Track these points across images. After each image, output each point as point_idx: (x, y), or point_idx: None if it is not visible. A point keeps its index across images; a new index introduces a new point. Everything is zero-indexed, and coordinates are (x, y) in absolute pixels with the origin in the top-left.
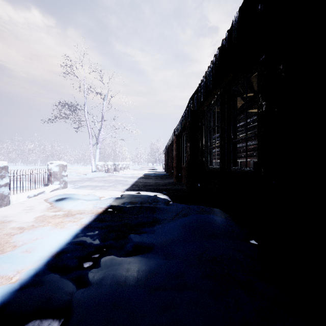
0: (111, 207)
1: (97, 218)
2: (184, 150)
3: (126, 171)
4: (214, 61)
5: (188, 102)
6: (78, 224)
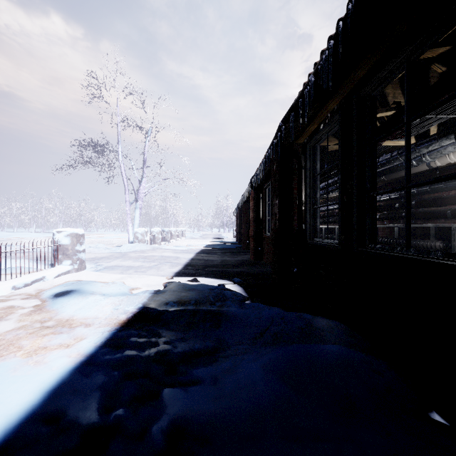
0: (144, 310)
1: (111, 338)
2: (266, 210)
3: (180, 241)
4: (340, 28)
5: (277, 129)
6: (72, 355)
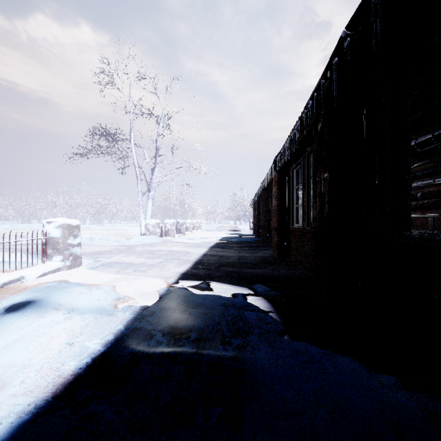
0: (113, 350)
1: None
2: (294, 196)
3: (195, 233)
4: None
5: (334, 52)
6: None
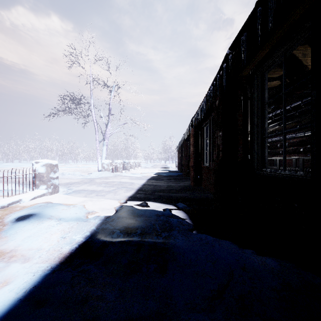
0: (90, 240)
1: (40, 284)
2: (204, 144)
3: (136, 169)
4: None
5: (223, 60)
6: None
